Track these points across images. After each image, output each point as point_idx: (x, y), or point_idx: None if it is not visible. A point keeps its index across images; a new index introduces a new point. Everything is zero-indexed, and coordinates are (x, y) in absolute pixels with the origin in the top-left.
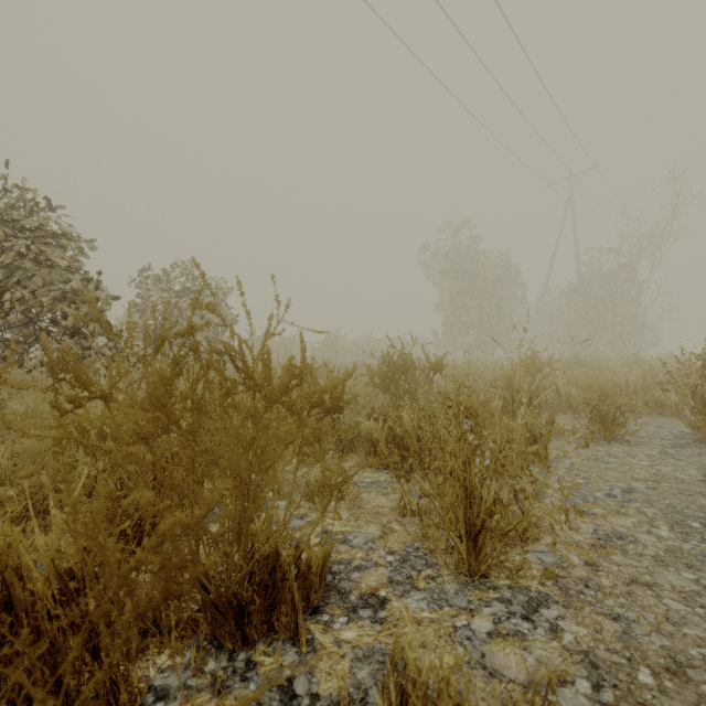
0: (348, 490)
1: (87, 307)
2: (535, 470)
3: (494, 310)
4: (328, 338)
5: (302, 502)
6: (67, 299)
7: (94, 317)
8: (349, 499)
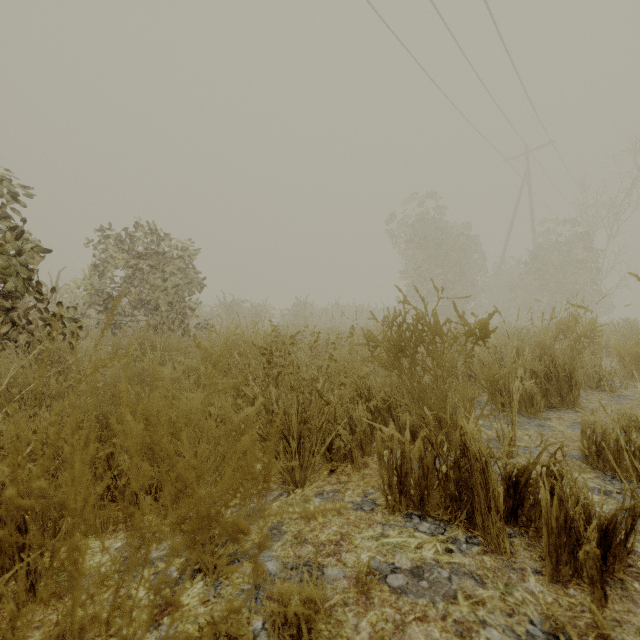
0: (372, 608)
1: (5, 258)
2: None
3: (458, 278)
4: (297, 304)
5: None
6: None
7: (14, 271)
8: None
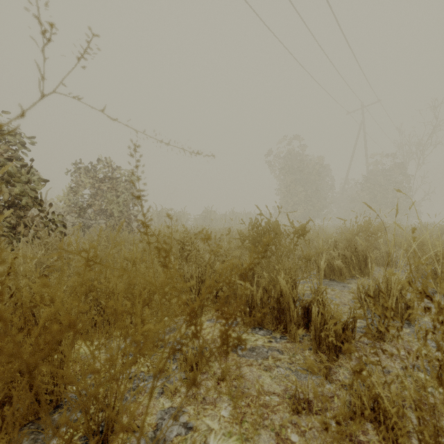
0: (227, 361)
1: (21, 185)
2: (404, 331)
3: (314, 193)
4: (205, 211)
5: (178, 383)
6: (5, 179)
7: (26, 193)
8: (230, 379)
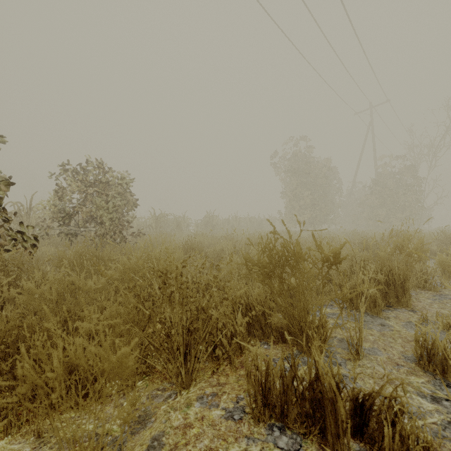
0: None
1: None
2: None
3: (322, 197)
4: (207, 216)
5: None
6: None
7: None
8: None
